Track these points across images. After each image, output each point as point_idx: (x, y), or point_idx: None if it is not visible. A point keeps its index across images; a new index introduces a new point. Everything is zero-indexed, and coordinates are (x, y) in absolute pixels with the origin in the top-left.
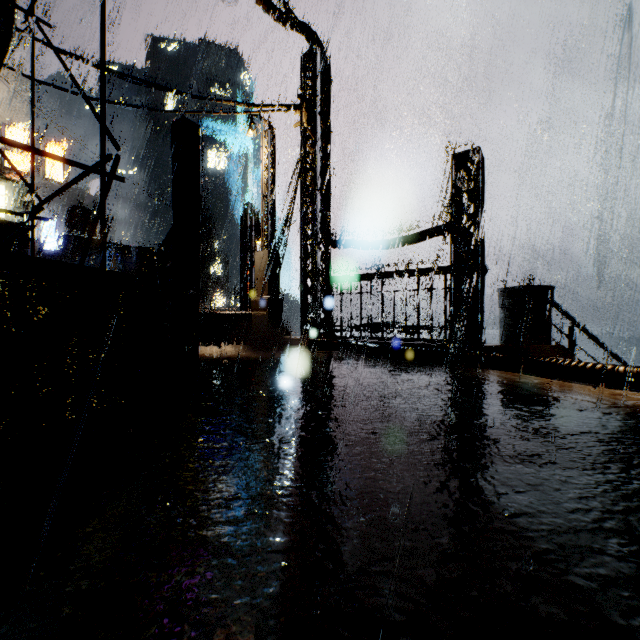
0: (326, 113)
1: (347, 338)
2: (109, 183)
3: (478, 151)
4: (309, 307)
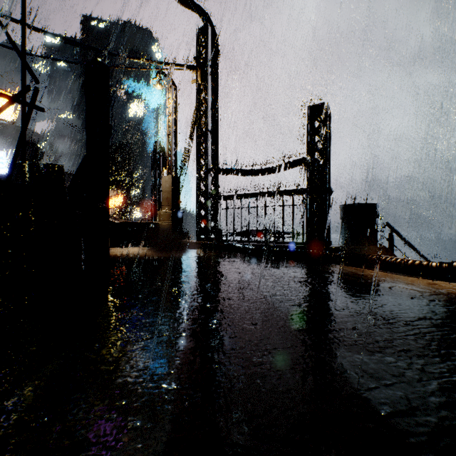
0: (215, 74)
1: (231, 241)
2: (29, 112)
3: (326, 104)
4: (202, 218)
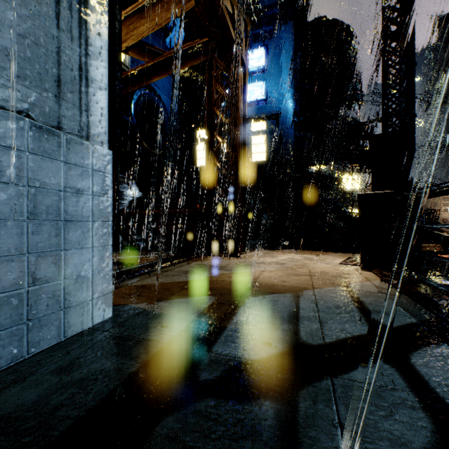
0: None
1: None
2: None
3: None
4: None
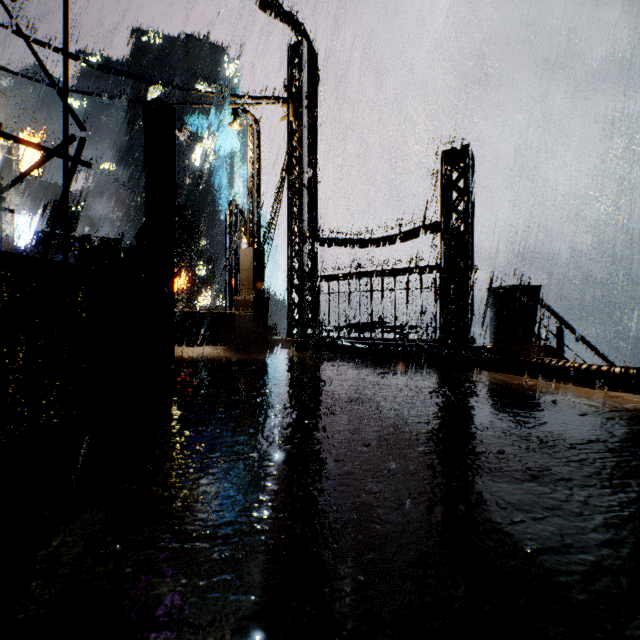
0: (313, 107)
1: (335, 338)
2: (73, 168)
3: (468, 148)
4: (296, 307)
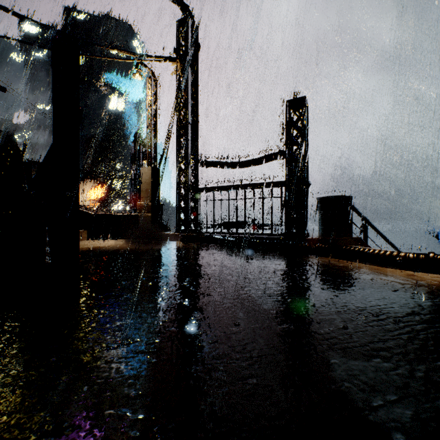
0: (195, 66)
1: (211, 233)
2: None
3: (304, 99)
4: (182, 210)
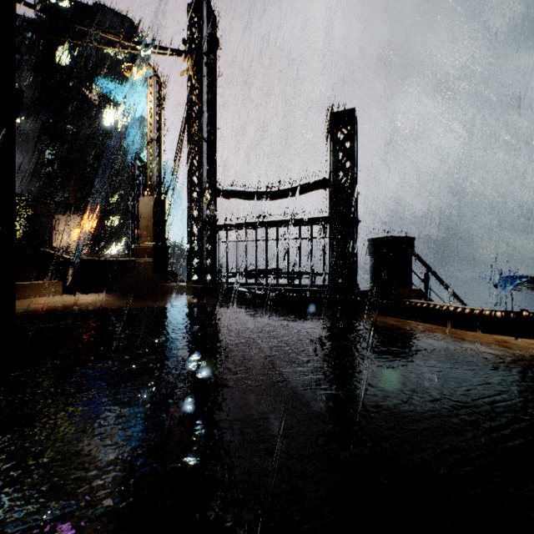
0: (213, 66)
1: (233, 284)
2: None
3: (354, 111)
4: (195, 254)
